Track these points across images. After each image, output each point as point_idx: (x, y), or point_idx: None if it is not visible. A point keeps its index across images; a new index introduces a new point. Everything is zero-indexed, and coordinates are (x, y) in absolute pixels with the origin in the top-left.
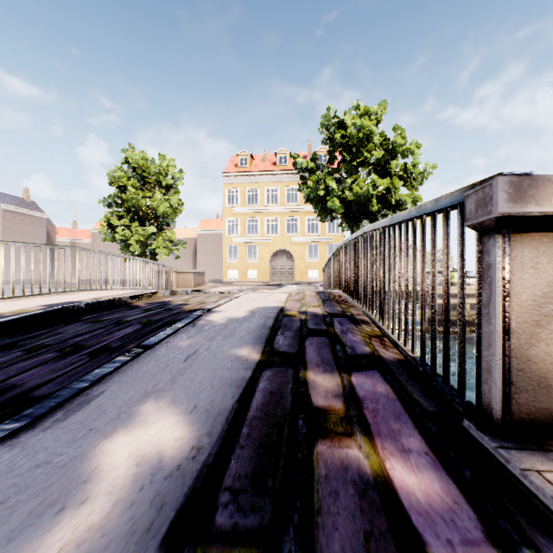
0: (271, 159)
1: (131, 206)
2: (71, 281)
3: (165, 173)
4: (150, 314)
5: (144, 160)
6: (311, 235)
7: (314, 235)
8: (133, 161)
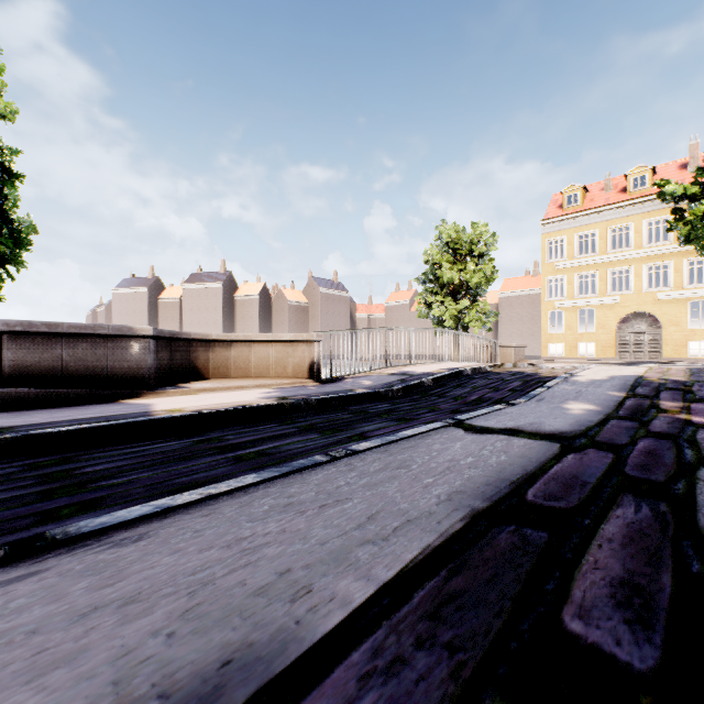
0: (618, 184)
1: (445, 281)
2: (434, 354)
3: (477, 241)
4: (519, 377)
5: (456, 232)
6: (696, 287)
7: (703, 286)
8: (446, 236)
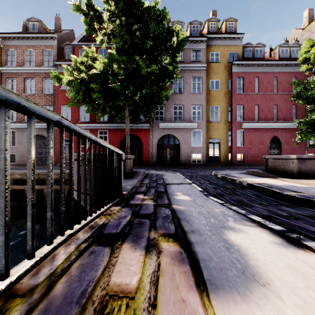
0: None
1: None
2: None
3: None
4: None
5: None
6: None
7: None
8: None
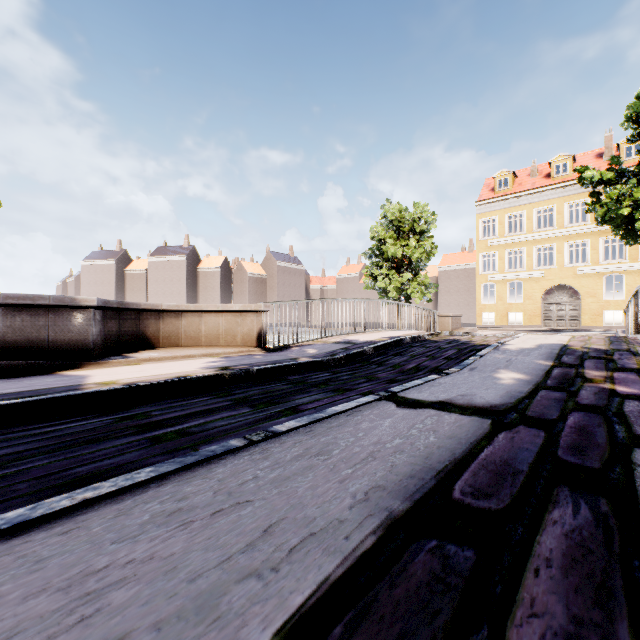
0: (542, 170)
1: (389, 256)
2: (377, 323)
3: (418, 219)
4: (454, 345)
5: (400, 211)
6: (610, 262)
7: (616, 262)
8: (390, 214)
